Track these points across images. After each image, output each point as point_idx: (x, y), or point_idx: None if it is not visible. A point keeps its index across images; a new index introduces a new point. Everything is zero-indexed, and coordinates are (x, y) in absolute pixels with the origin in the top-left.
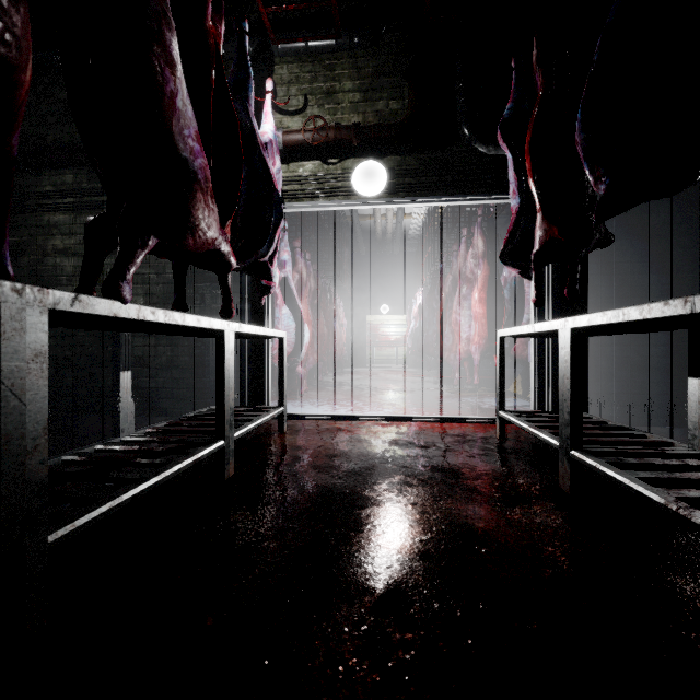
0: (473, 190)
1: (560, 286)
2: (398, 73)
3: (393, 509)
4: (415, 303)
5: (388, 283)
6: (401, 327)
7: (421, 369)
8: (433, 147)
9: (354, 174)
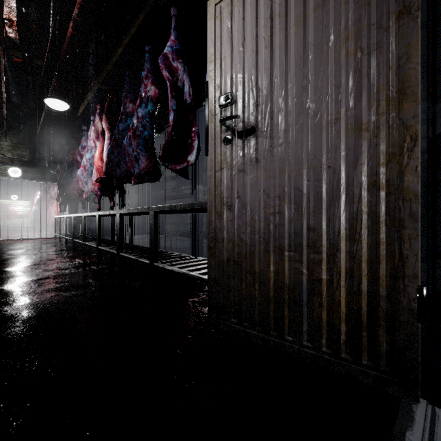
0: (51, 180)
1: (75, 205)
2: (26, 145)
3: (25, 244)
4: (36, 197)
5: (17, 183)
6: (27, 207)
7: (41, 230)
8: (38, 167)
9: (9, 170)
